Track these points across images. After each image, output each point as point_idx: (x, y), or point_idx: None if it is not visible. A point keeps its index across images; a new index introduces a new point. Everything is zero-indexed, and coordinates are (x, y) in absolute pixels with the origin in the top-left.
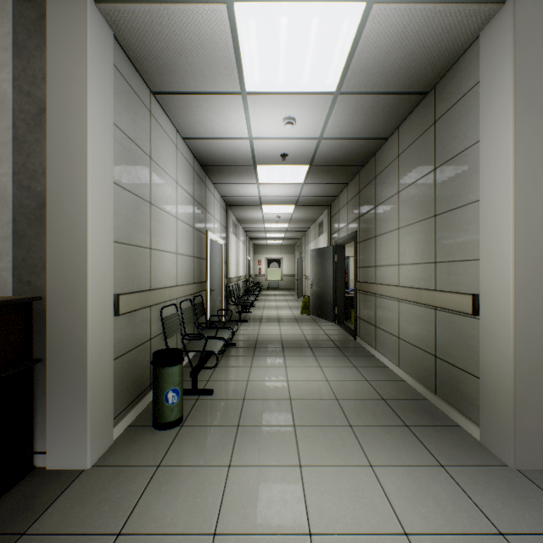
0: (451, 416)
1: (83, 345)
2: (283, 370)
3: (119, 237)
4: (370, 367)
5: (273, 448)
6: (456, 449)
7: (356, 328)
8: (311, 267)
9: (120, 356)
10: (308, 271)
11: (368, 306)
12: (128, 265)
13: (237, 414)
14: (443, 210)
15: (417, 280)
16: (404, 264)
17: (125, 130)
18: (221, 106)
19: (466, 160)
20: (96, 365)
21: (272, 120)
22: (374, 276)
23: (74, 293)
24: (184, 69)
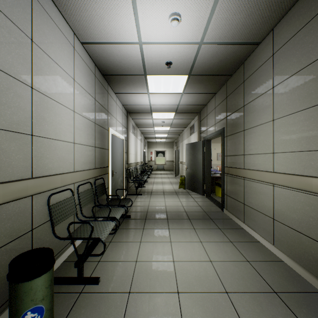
0: None
1: None
2: (169, 246)
3: None
4: (244, 243)
5: None
6: None
7: (224, 202)
8: (186, 156)
9: None
10: (182, 159)
11: (236, 187)
12: None
13: None
14: None
15: (300, 167)
16: (281, 152)
17: None
18: None
19: None
20: None
21: (159, 18)
22: (242, 162)
23: None
24: None
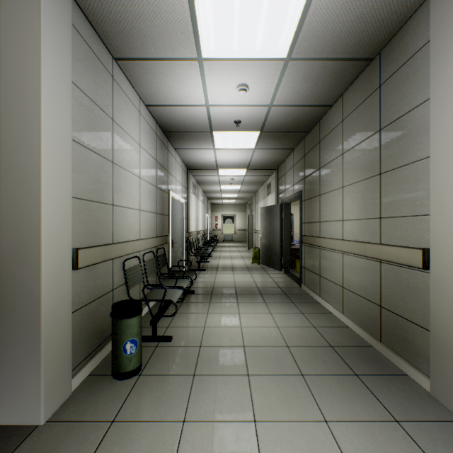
0: (398, 364)
1: (37, 301)
2: (237, 316)
3: (78, 193)
4: (316, 314)
5: (228, 400)
6: (408, 401)
7: (302, 277)
8: (261, 223)
9: (79, 308)
10: (258, 226)
11: (313, 257)
12: (88, 220)
13: (193, 362)
14: (388, 168)
15: (361, 234)
16: (348, 219)
17: (86, 90)
18: (179, 73)
19: (414, 119)
20: (51, 319)
21: (227, 87)
22: (318, 230)
23: (27, 249)
24: (143, 34)
